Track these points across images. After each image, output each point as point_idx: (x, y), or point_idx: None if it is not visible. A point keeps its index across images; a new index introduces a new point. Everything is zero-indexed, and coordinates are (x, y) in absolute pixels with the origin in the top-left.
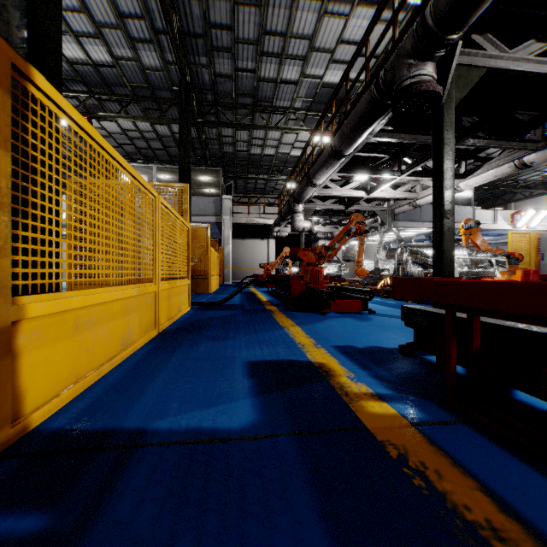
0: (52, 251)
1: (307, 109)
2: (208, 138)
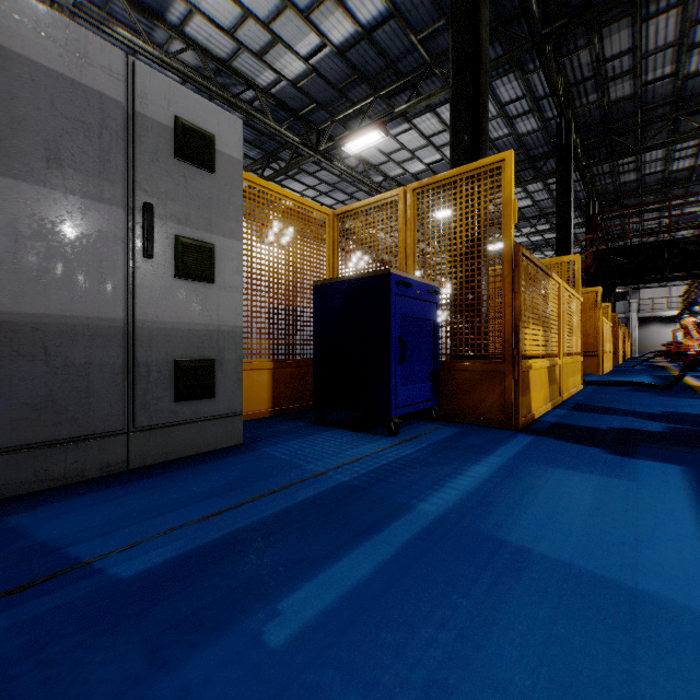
0: None
1: None
2: None
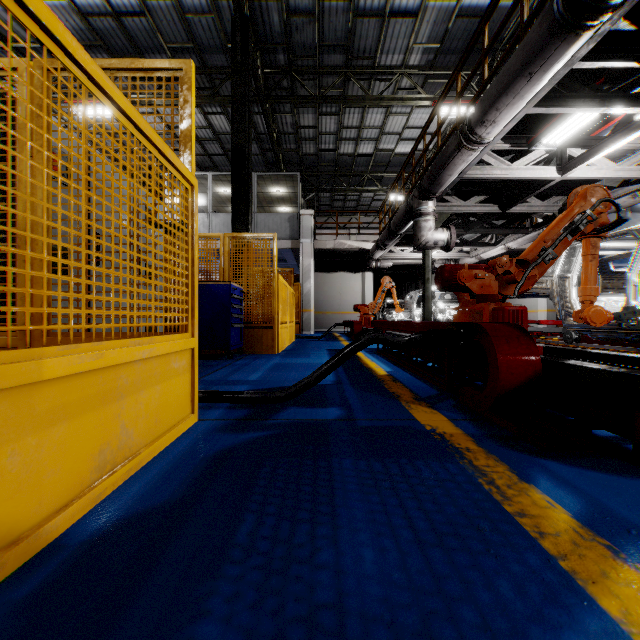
0: None
1: (428, 67)
2: (282, 131)
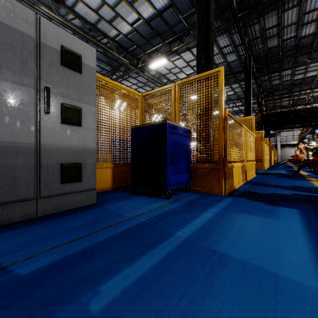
0: None
1: None
2: None
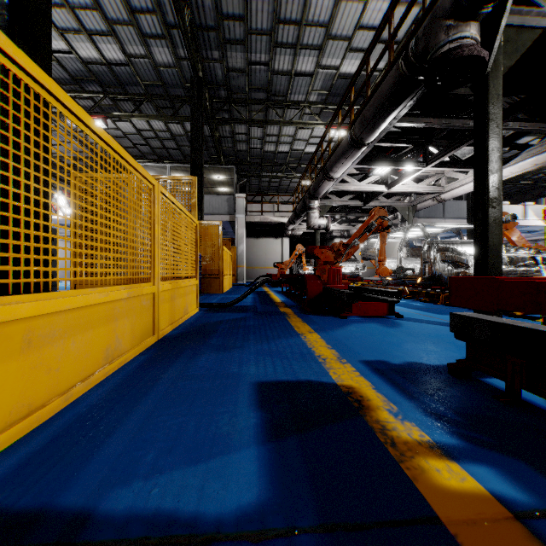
0: (39, 247)
1: (322, 103)
2: (222, 135)
